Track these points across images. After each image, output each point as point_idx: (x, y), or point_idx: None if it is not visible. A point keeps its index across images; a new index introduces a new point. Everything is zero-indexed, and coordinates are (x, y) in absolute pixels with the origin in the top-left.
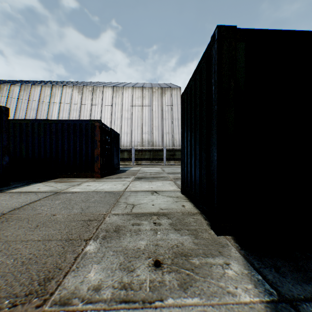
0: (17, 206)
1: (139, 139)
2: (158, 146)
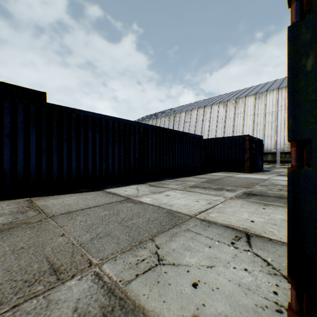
0: (219, 178)
1: (285, 141)
2: None
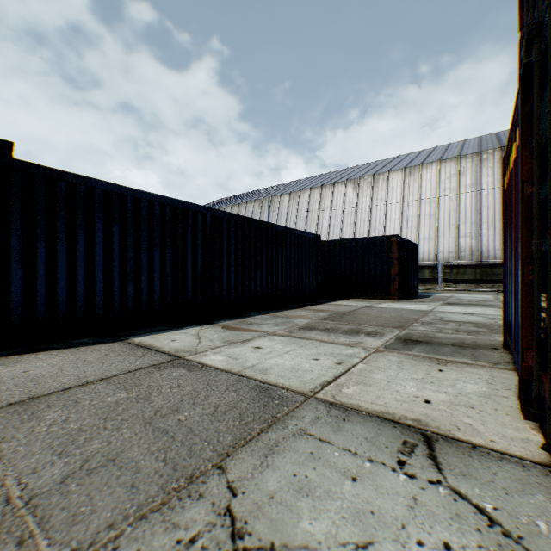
0: (350, 310)
1: (451, 248)
2: (492, 257)
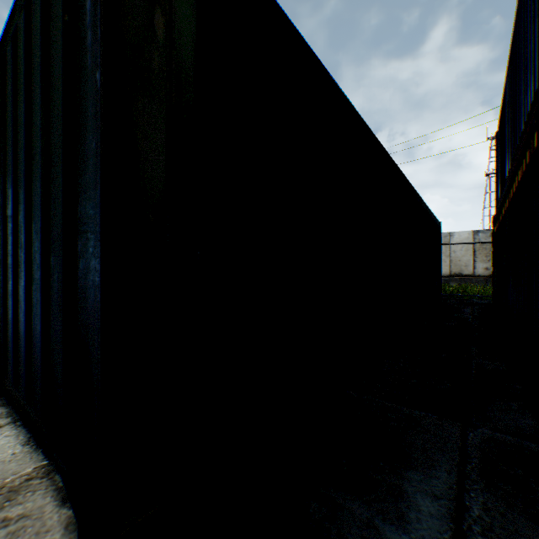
0: None
1: None
2: None
